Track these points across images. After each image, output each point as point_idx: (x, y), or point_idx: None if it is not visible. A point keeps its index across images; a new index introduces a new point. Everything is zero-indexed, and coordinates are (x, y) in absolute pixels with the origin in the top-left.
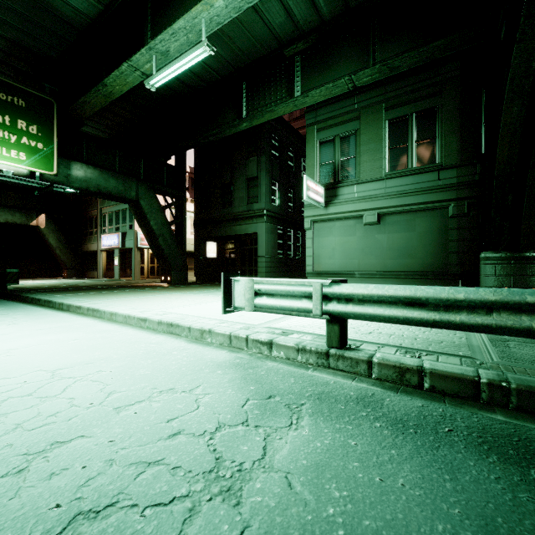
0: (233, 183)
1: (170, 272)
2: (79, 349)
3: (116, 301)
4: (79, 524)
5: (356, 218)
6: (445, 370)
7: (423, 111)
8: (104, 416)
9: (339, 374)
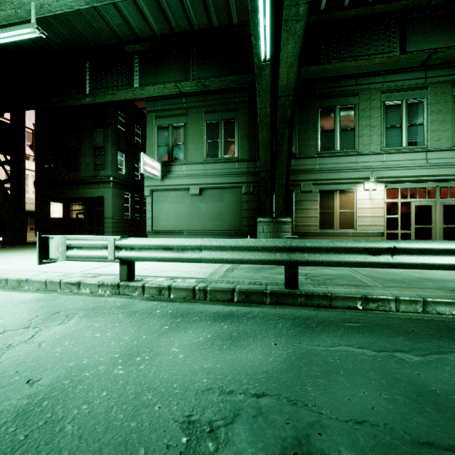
0: (80, 149)
1: (4, 232)
2: None
3: None
4: None
5: (185, 190)
6: (181, 285)
7: (228, 119)
8: None
9: (124, 297)
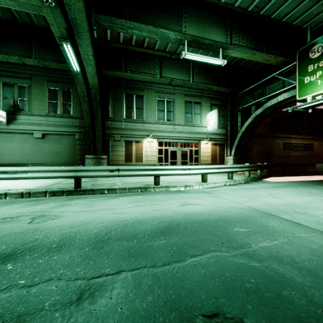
0: None
1: None
2: None
3: None
4: None
5: (30, 134)
6: (14, 192)
7: (65, 89)
8: None
9: None
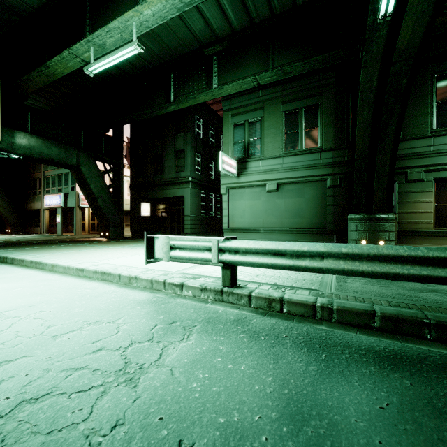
0: (164, 154)
1: (109, 228)
2: (23, 295)
3: (57, 254)
4: (23, 406)
5: (261, 186)
6: (297, 299)
7: (309, 106)
8: (43, 342)
9: (229, 305)
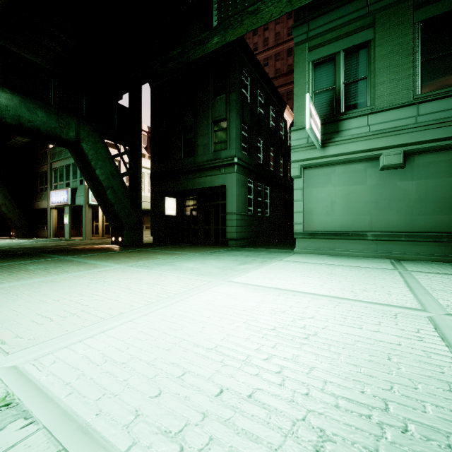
0: (196, 128)
1: (122, 231)
2: None
3: None
4: None
5: (367, 161)
6: None
7: None
8: None
9: None
